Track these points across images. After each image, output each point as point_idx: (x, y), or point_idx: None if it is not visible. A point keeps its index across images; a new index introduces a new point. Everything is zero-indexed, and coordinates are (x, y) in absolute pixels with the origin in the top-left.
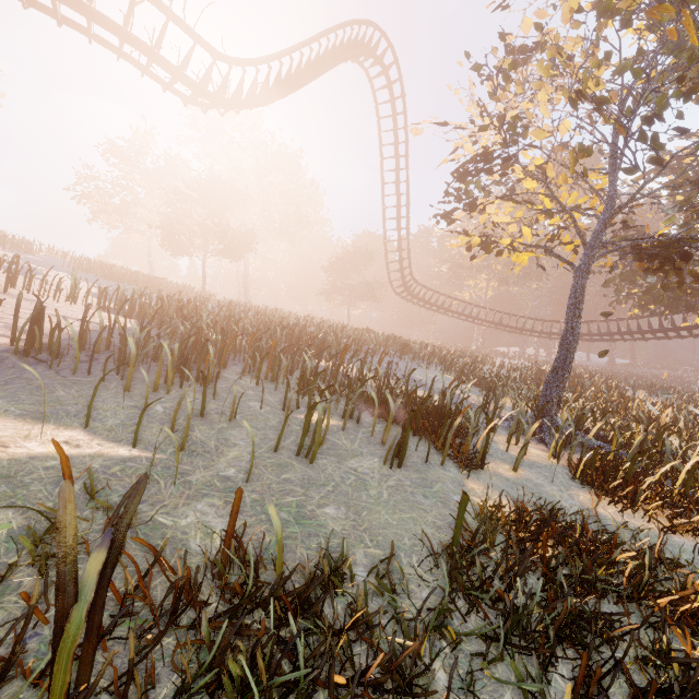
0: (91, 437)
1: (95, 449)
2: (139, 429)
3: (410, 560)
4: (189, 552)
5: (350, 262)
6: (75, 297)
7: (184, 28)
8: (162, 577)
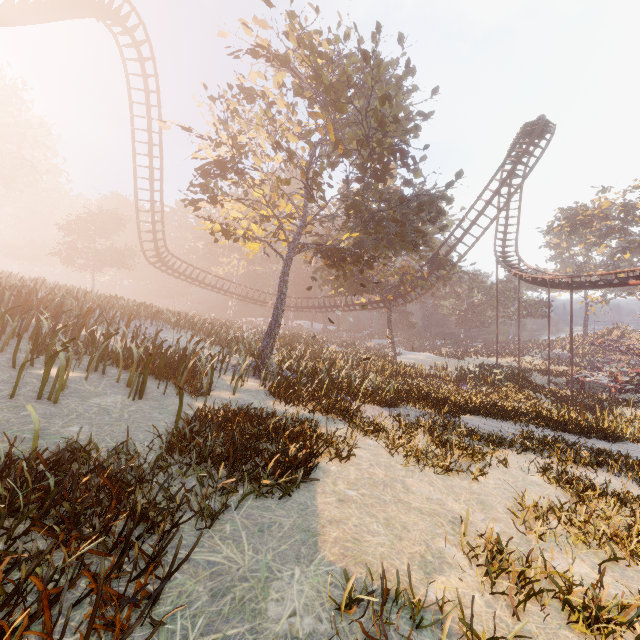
0: None
1: None
2: None
3: (142, 445)
4: None
5: (94, 224)
6: None
7: None
8: None
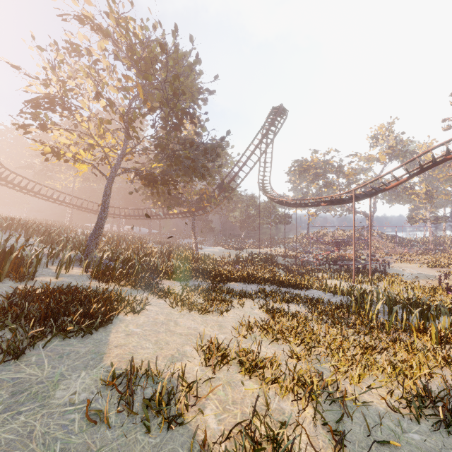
0: None
1: None
2: None
3: None
4: None
5: None
6: None
7: None
8: None
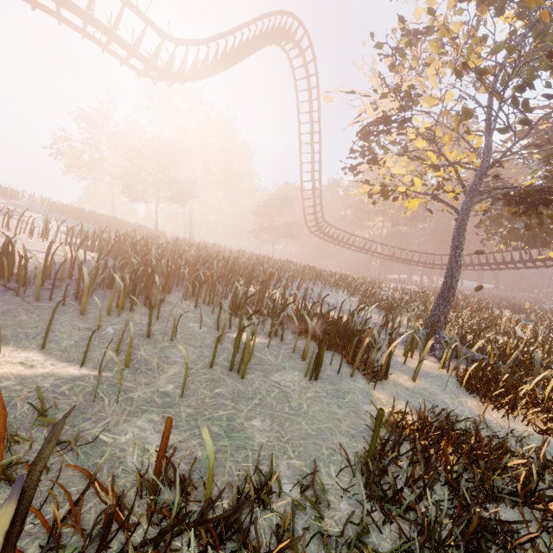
0: (45, 357)
1: (48, 369)
2: (90, 349)
3: (328, 470)
4: (125, 469)
5: (273, 207)
6: (47, 234)
7: (137, 13)
8: (97, 498)
